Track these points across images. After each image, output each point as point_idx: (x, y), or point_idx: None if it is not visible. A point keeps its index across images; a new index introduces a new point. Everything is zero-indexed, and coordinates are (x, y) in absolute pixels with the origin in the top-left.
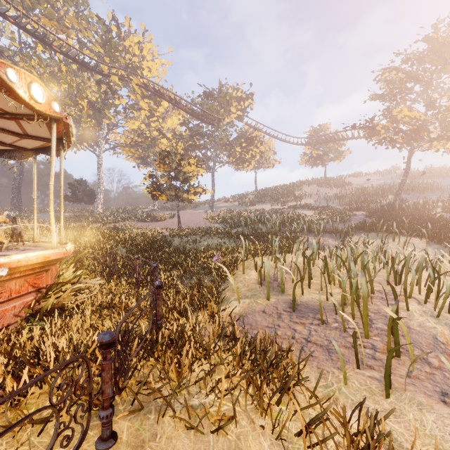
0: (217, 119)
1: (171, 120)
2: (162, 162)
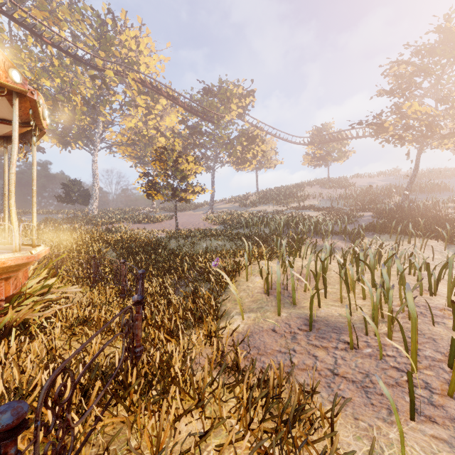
0: (217, 116)
1: (169, 118)
2: (157, 158)
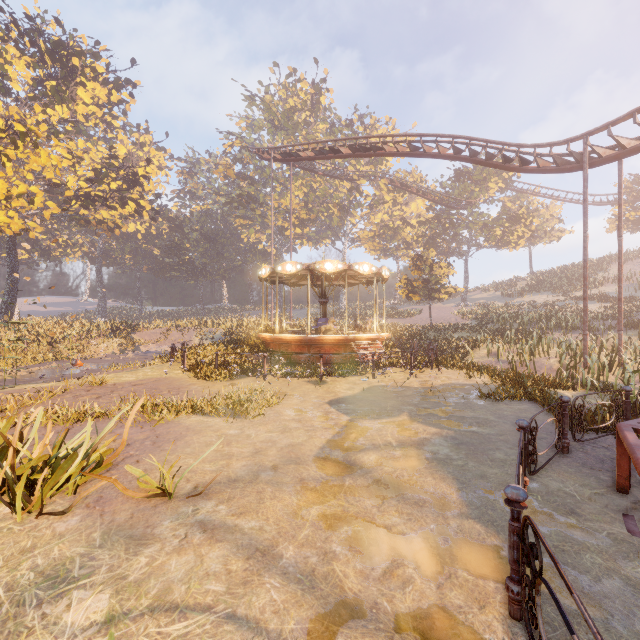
0: (471, 199)
1: (415, 204)
2: (415, 267)
